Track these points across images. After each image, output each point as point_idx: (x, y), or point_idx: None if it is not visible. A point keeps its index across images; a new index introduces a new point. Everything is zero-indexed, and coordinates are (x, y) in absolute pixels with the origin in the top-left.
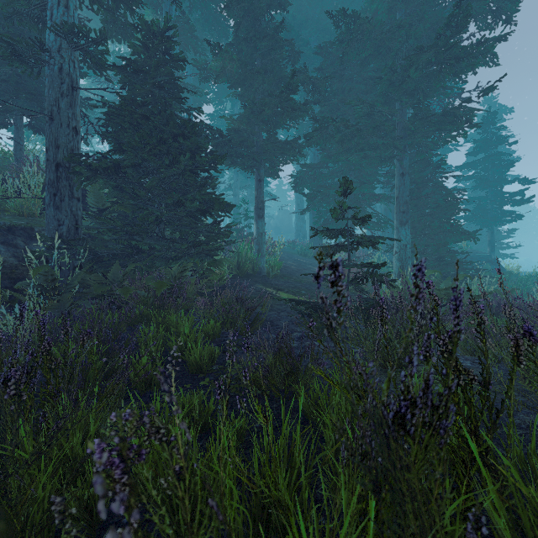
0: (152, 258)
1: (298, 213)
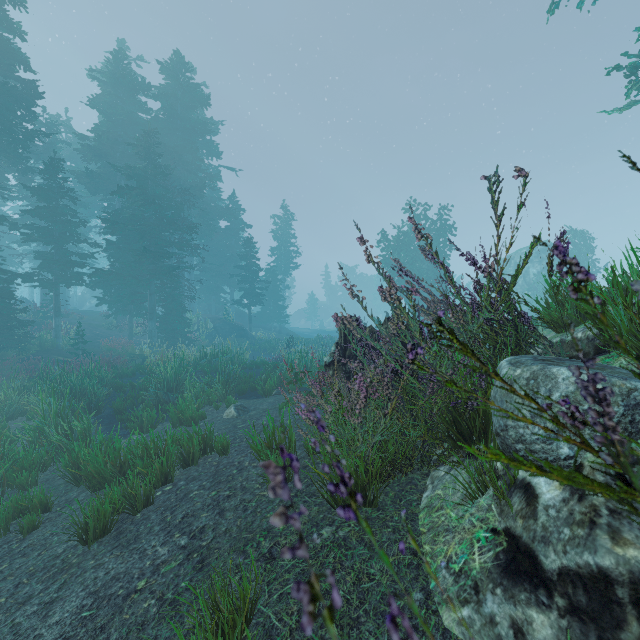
0: None
1: None
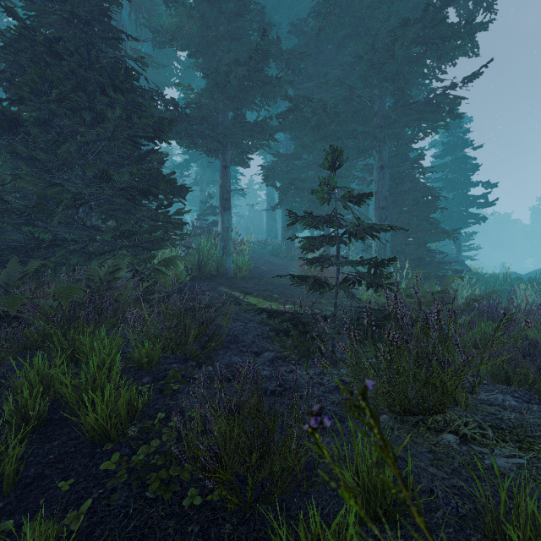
0: (67, 253)
1: (269, 212)
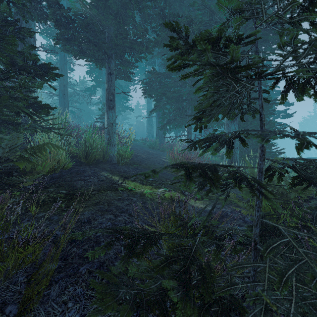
0: None
1: (148, 121)
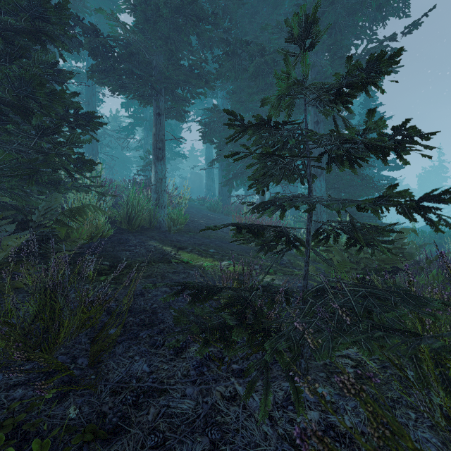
0: None
1: (207, 174)
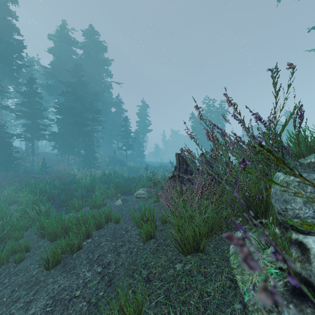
0: (1, 171)
1: None
